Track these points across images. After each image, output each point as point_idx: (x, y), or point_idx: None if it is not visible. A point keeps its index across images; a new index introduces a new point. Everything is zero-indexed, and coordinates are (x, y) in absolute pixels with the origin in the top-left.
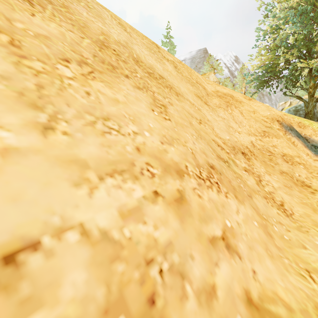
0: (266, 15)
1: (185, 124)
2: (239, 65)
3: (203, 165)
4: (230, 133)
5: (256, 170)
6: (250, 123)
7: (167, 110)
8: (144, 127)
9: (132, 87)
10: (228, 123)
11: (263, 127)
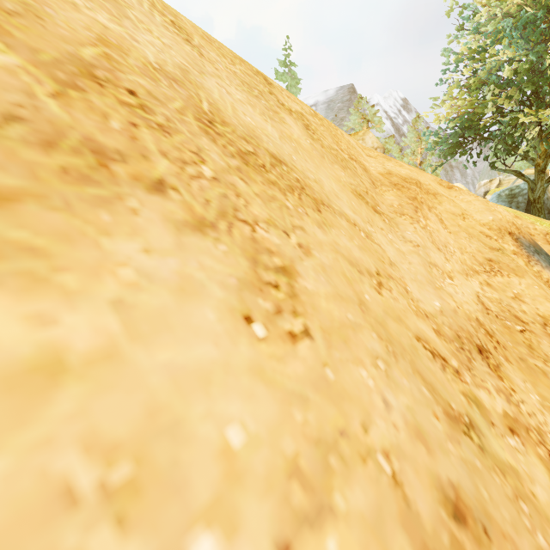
0: (460, 26)
1: (349, 320)
2: (410, 115)
3: (436, 529)
4: (437, 287)
5: (526, 408)
6: (459, 243)
7: (296, 284)
8: (193, 499)
9: (174, 228)
10: (426, 256)
11: (485, 251)
